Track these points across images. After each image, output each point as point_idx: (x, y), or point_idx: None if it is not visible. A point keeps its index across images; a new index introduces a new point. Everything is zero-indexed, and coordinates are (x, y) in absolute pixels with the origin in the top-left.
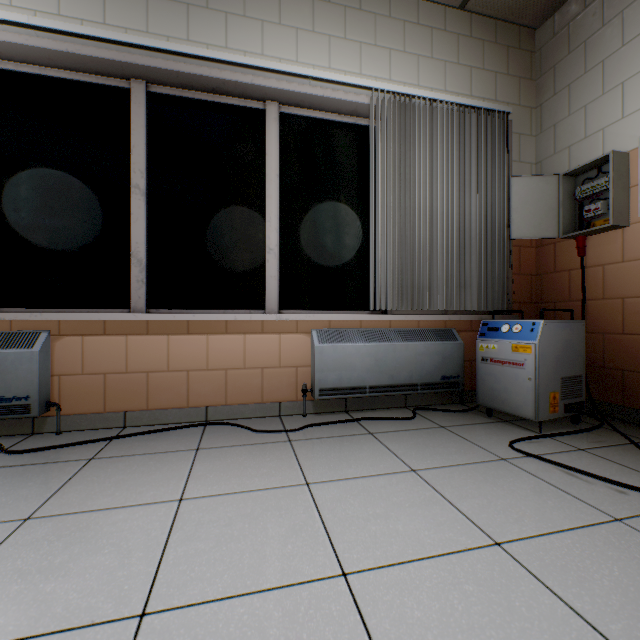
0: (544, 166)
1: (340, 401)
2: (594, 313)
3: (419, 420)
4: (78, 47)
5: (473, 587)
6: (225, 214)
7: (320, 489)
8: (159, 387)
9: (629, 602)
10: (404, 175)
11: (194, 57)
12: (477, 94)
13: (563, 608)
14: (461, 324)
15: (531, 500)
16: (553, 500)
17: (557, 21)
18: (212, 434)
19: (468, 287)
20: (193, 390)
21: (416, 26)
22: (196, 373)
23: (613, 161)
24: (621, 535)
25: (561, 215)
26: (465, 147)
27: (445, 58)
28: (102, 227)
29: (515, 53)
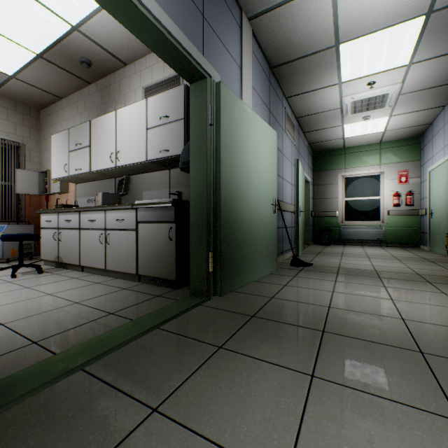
0: (42, 165)
1: None
2: None
3: None
4: None
5: None
6: None
7: None
8: None
9: None
10: None
11: None
12: (4, 130)
13: None
14: None
15: None
16: None
17: (45, 113)
18: None
19: None
20: None
21: None
22: None
23: (49, 173)
24: None
25: (40, 186)
26: None
27: None
28: None
29: (28, 117)
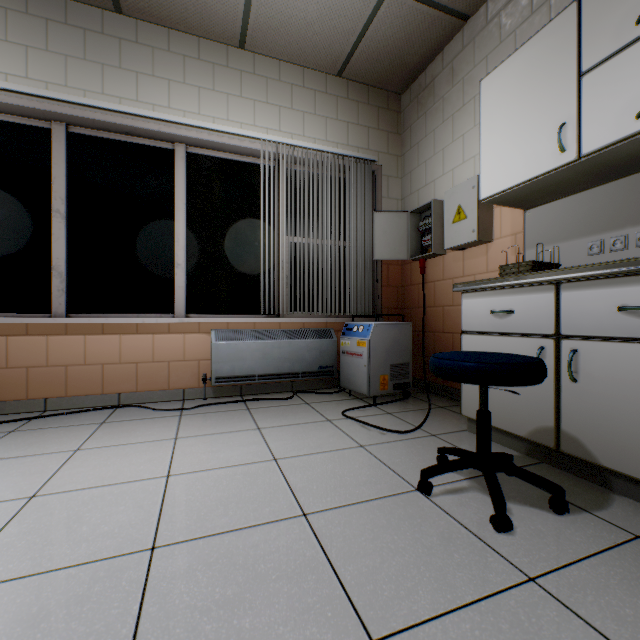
0: (406, 202)
1: (236, 387)
2: (430, 317)
3: (294, 400)
4: (3, 97)
5: (241, 476)
6: (139, 235)
7: (183, 440)
8: (77, 378)
9: (320, 476)
10: (289, 208)
11: (107, 110)
12: (353, 144)
13: (282, 480)
14: (340, 325)
15: (321, 440)
16: (335, 439)
17: (412, 92)
18: (120, 413)
19: (343, 296)
20: (108, 380)
21: (302, 89)
22: (110, 366)
23: (434, 207)
24: (354, 452)
25: (409, 243)
26: (341, 186)
27: (326, 115)
28: (26, 244)
29: (385, 112)
